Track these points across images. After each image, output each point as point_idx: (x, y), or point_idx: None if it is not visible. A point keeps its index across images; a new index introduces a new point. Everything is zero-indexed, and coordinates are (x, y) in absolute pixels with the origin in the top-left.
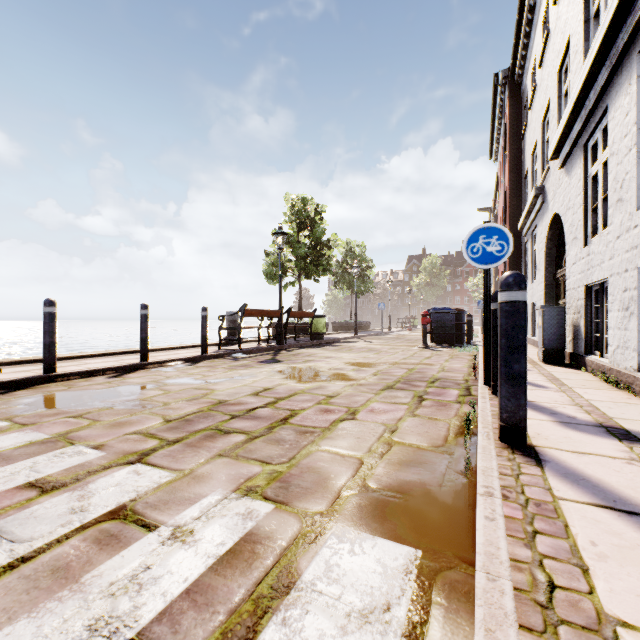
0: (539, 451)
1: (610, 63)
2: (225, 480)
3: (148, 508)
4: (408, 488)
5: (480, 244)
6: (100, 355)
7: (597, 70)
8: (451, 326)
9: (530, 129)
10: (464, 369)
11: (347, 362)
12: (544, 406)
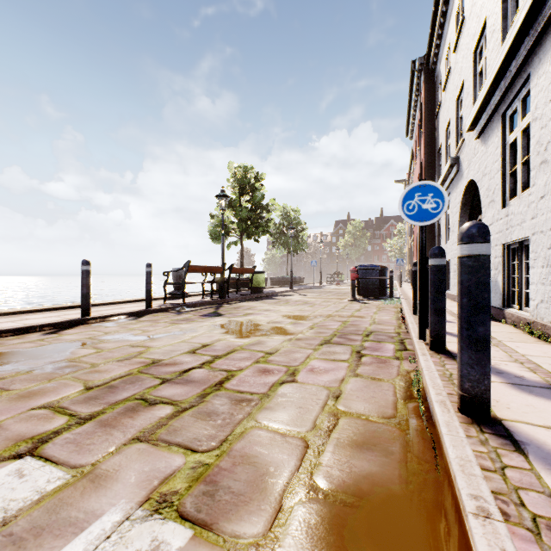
0: (509, 427)
1: (535, 32)
2: (134, 483)
3: (8, 547)
4: (367, 488)
5: (416, 201)
6: (43, 310)
7: (520, 40)
8: (376, 281)
9: (444, 108)
10: (393, 321)
11: (285, 315)
12: None
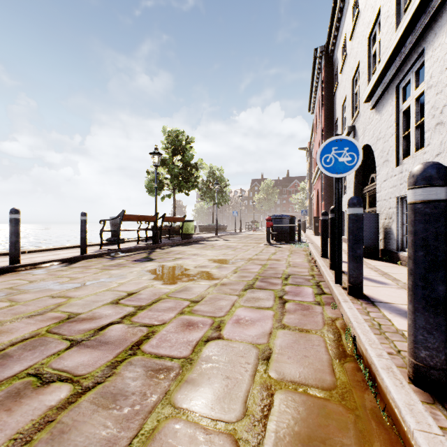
0: None
1: (432, 8)
2: None
3: None
4: None
5: (333, 155)
6: None
7: (417, 17)
8: (287, 228)
9: (341, 87)
10: (305, 264)
11: (210, 259)
12: (406, 309)
